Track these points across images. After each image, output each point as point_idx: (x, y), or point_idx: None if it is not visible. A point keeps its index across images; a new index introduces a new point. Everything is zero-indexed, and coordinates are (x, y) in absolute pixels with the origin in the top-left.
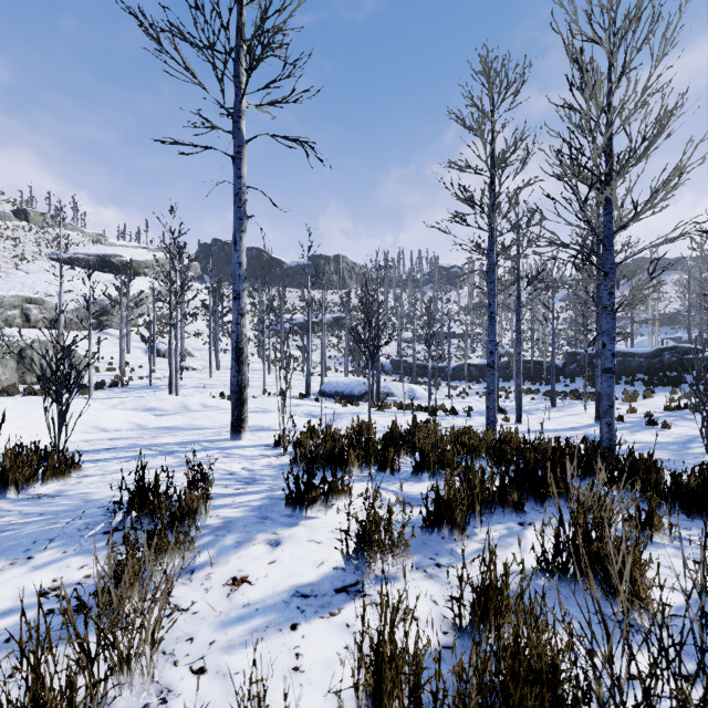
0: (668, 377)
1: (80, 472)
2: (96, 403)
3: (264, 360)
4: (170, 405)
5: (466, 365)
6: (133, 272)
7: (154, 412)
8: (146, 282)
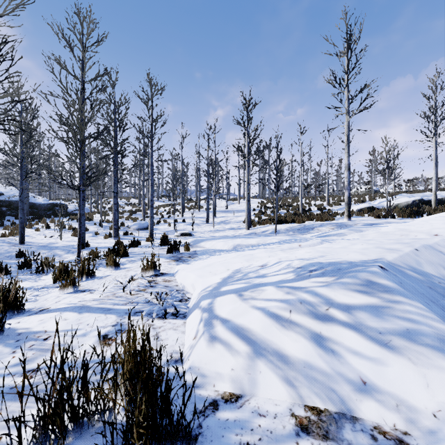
0: None
1: (376, 218)
2: None
3: None
4: None
5: None
6: None
7: None
8: None
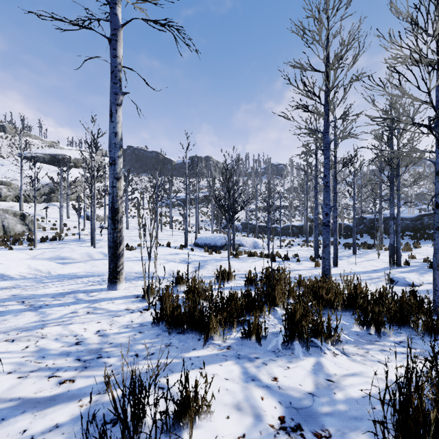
0: (428, 234)
1: None
2: (22, 253)
3: (157, 222)
4: (79, 255)
5: (290, 226)
6: (74, 166)
7: (65, 260)
8: (82, 172)
